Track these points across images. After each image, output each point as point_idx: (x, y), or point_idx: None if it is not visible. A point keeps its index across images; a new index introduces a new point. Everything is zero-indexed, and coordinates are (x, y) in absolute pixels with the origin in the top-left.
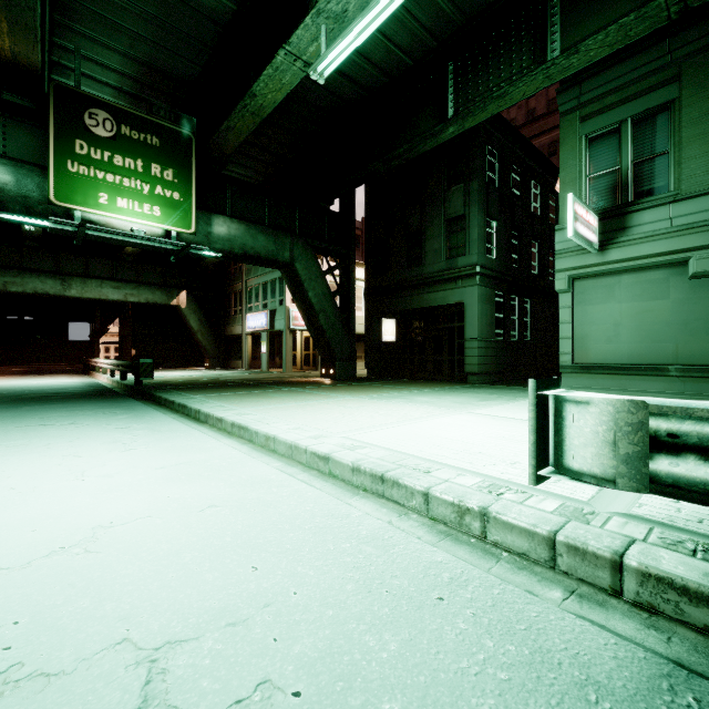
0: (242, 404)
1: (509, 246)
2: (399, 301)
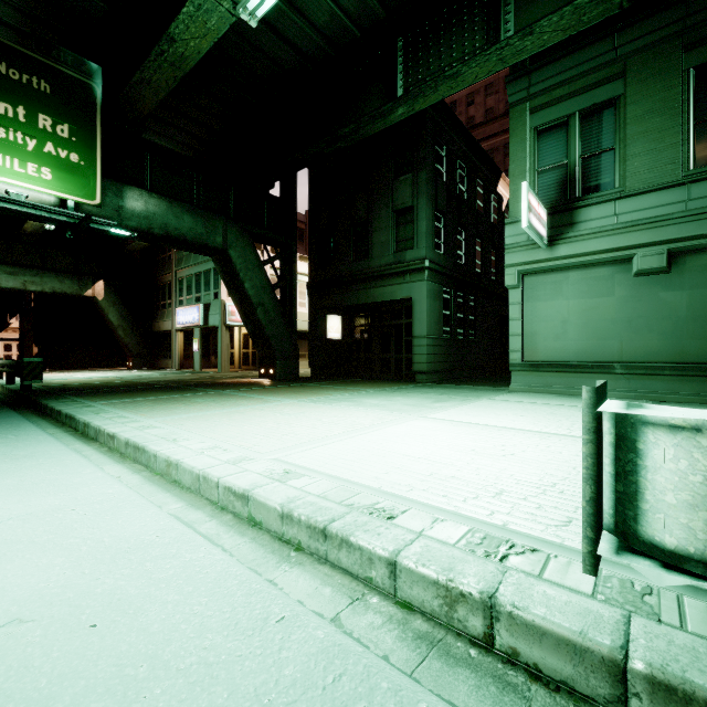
0: (151, 414)
1: (455, 242)
2: (345, 296)
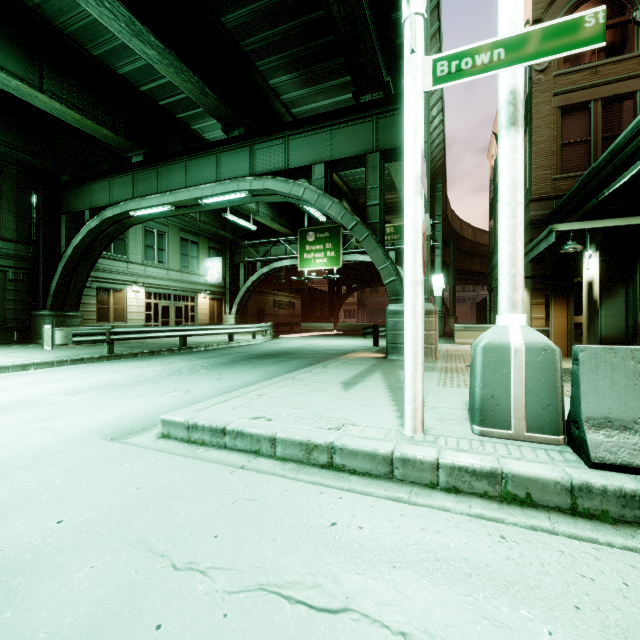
0: None
1: None
2: None
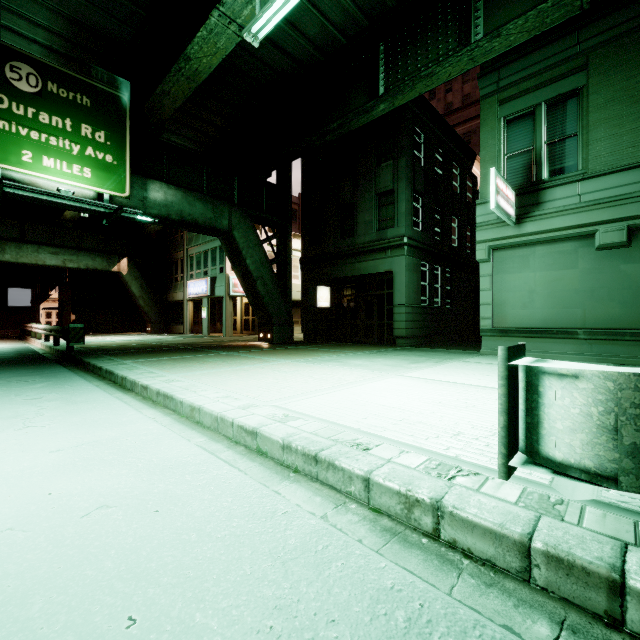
0: (173, 370)
1: (432, 220)
2: (333, 270)
